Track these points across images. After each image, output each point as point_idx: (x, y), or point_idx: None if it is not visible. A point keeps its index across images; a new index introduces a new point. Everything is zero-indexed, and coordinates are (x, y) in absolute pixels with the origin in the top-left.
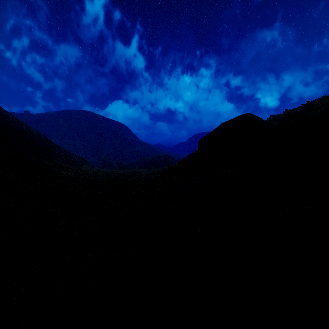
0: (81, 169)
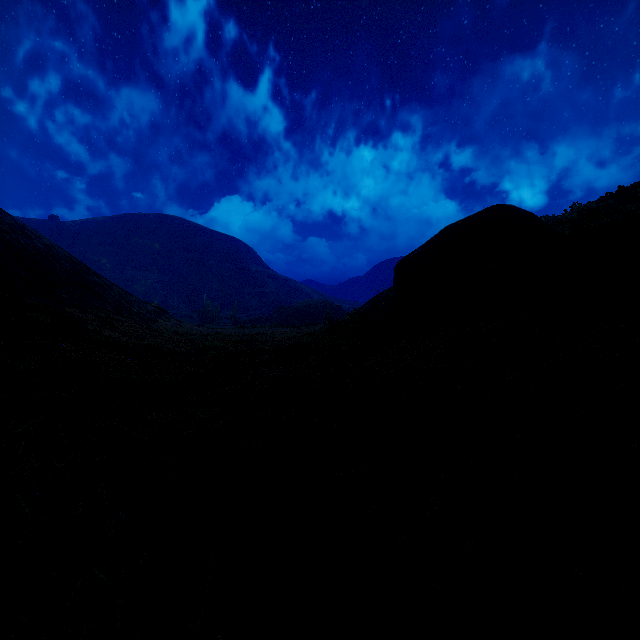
0: (153, 327)
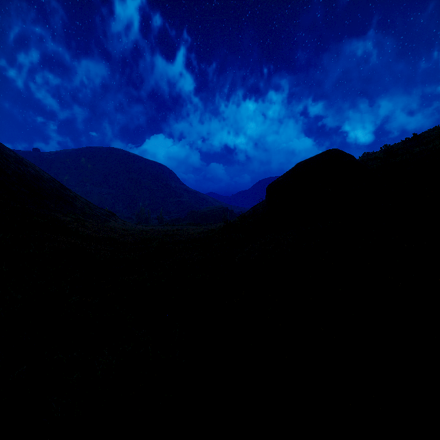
0: (108, 226)
